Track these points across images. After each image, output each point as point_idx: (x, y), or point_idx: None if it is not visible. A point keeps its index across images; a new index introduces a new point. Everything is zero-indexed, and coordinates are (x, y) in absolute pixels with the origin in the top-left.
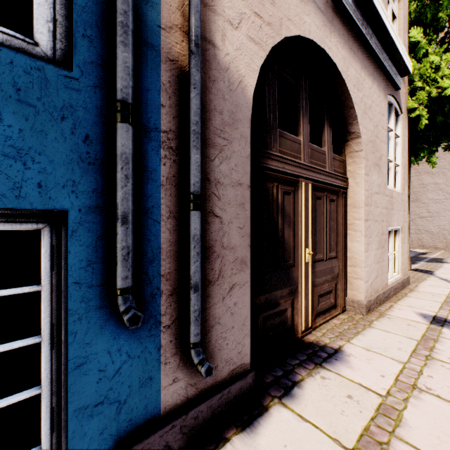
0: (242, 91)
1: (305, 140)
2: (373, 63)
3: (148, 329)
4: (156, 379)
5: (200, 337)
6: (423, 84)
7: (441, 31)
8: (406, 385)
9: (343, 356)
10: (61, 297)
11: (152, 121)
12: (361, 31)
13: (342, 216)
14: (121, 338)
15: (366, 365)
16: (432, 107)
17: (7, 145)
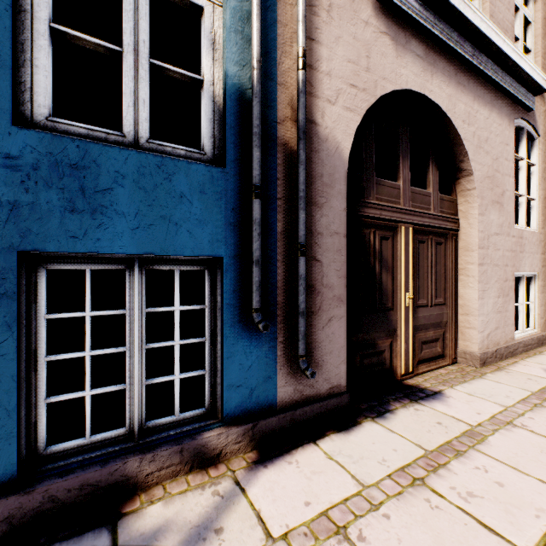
0: (339, 155)
1: (405, 185)
2: (491, 89)
3: (268, 342)
4: (274, 379)
5: (305, 352)
6: None
7: None
8: (501, 421)
9: (442, 397)
10: (216, 313)
11: (271, 192)
12: (471, 63)
13: (451, 260)
14: (252, 345)
15: (464, 405)
16: None
17: (195, 219)
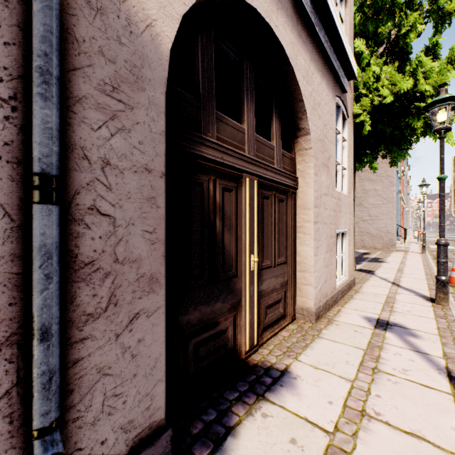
0: (153, 40)
1: (250, 130)
2: (322, 59)
3: None
4: None
5: (57, 413)
6: (367, 92)
7: (381, 45)
8: (355, 412)
9: (289, 379)
10: None
11: None
12: (310, 19)
13: (291, 218)
14: None
15: (314, 390)
16: (374, 114)
17: None
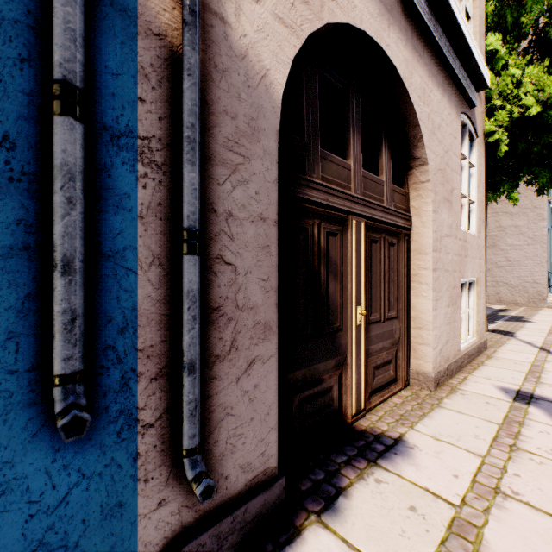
0: (267, 90)
1: (356, 166)
2: (443, 71)
3: (116, 431)
4: (130, 505)
5: (199, 439)
6: (503, 102)
7: (523, 39)
8: (487, 489)
9: (405, 448)
10: None
11: (123, 122)
12: (427, 28)
13: (404, 264)
14: (70, 449)
15: (435, 461)
16: (514, 130)
17: None
